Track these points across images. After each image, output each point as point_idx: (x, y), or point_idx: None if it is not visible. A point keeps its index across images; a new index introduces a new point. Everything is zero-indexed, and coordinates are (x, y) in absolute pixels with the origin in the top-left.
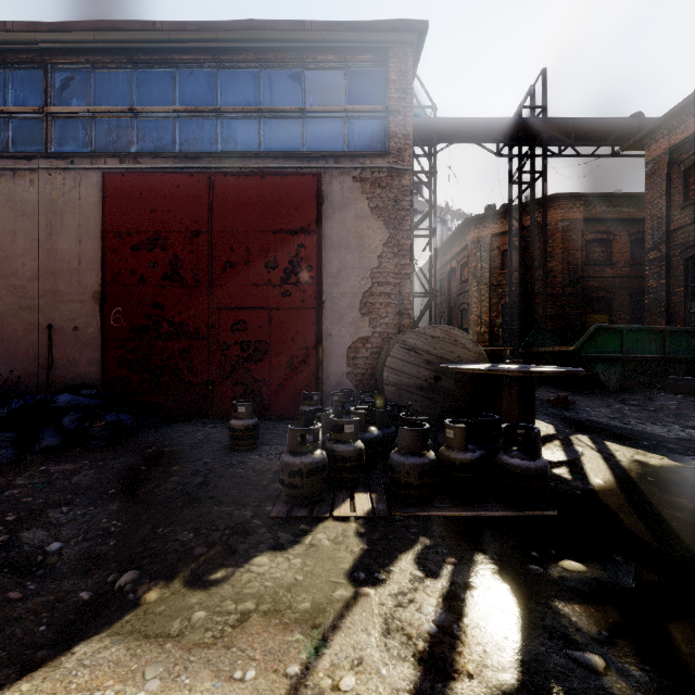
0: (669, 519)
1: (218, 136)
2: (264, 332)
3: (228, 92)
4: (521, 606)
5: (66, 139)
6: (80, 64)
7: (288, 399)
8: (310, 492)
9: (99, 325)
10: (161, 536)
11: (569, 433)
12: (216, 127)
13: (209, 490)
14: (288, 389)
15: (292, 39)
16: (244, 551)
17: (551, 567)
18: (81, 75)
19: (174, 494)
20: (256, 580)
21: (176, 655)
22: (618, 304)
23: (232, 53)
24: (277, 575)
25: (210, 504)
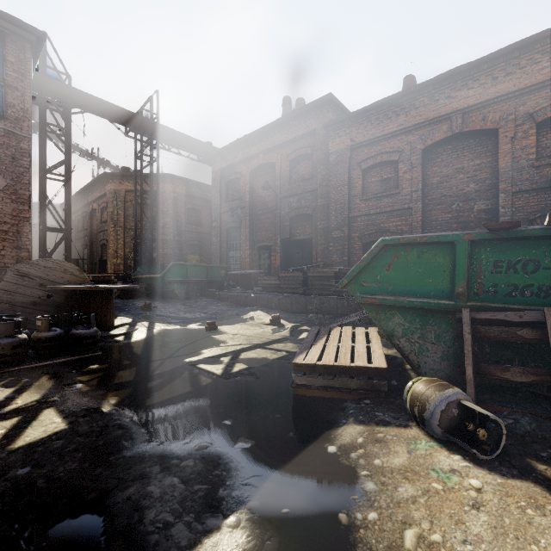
0: (155, 346)
1: None
2: None
3: None
4: (58, 382)
5: None
6: None
7: None
8: None
9: None
10: None
11: (139, 321)
12: None
13: None
14: None
15: None
16: None
17: (83, 369)
18: None
19: None
20: None
21: None
22: (205, 249)
23: None
24: None
25: None
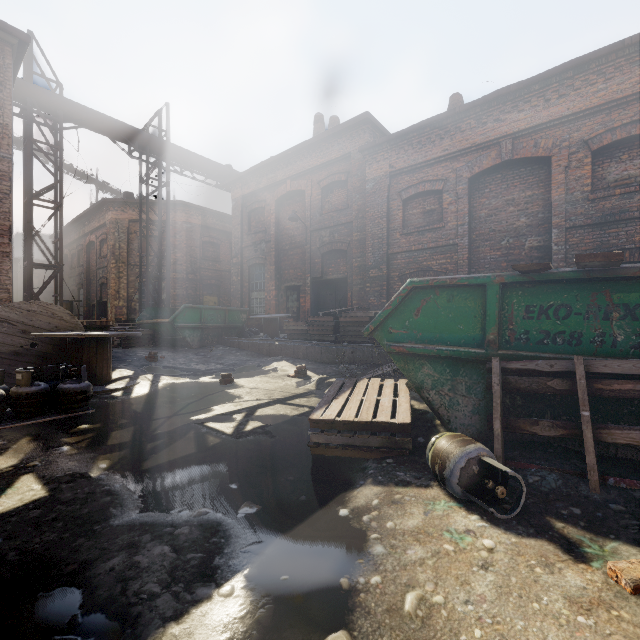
0: (159, 402)
1: None
2: None
3: None
4: (40, 445)
5: None
6: None
7: None
8: None
9: None
10: None
11: (142, 374)
12: None
13: None
14: None
15: None
16: None
17: (71, 430)
18: None
19: None
20: None
21: None
22: (224, 290)
23: None
24: None
25: None
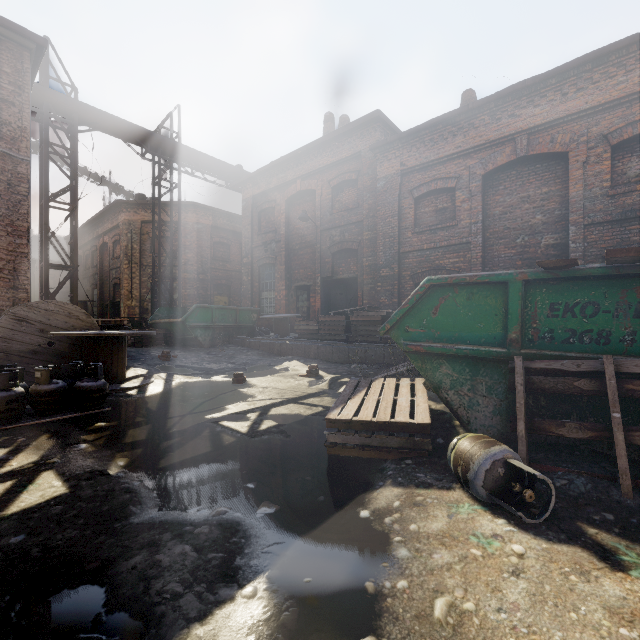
0: (173, 400)
1: None
2: None
3: None
4: (59, 442)
5: None
6: None
7: None
8: None
9: None
10: None
11: (156, 373)
12: None
13: None
14: None
15: None
16: None
17: (89, 427)
18: None
19: None
20: None
21: None
22: (234, 290)
23: None
24: None
25: None
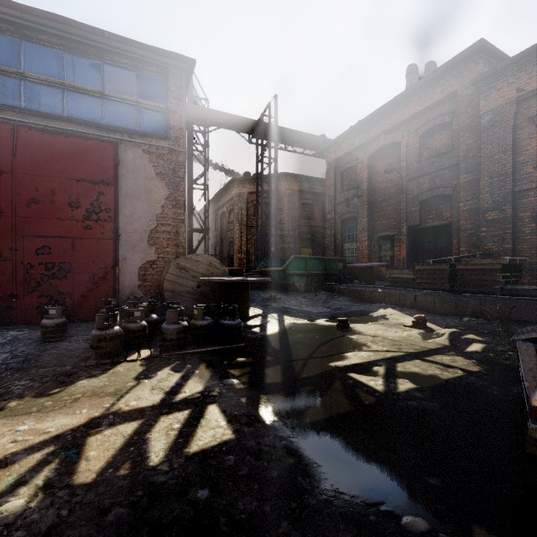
0: (290, 341)
1: (22, 95)
2: (68, 256)
3: (32, 62)
4: (214, 373)
5: None
6: None
7: (90, 305)
8: (111, 350)
9: None
10: (2, 388)
11: (269, 313)
12: (20, 87)
13: (32, 363)
14: (90, 298)
15: (93, 39)
16: (70, 381)
17: (232, 361)
18: None
19: None
20: (81, 388)
21: (40, 415)
22: (317, 243)
23: (37, 32)
24: (93, 385)
25: (36, 369)
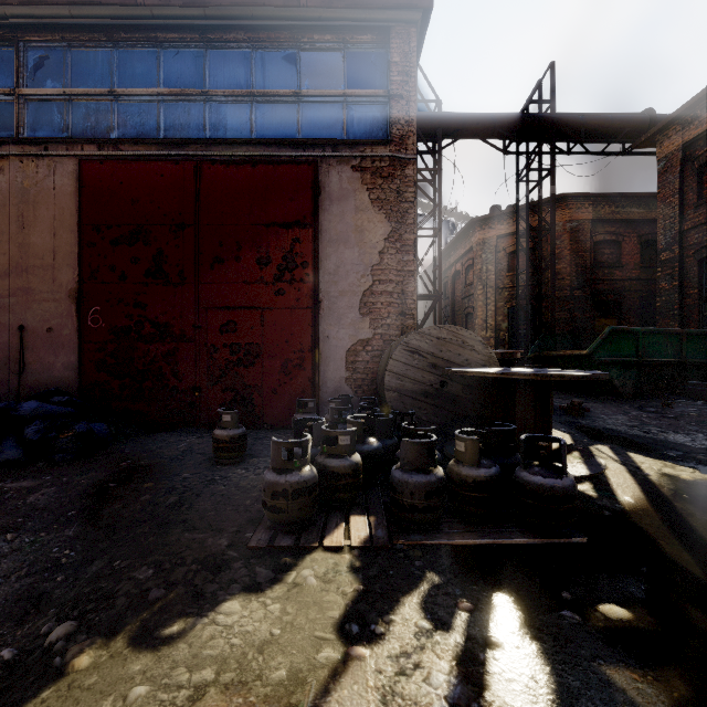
0: None
1: (206, 121)
2: (256, 334)
3: (217, 74)
4: (558, 672)
5: (40, 124)
6: (56, 42)
7: (282, 406)
8: (296, 516)
9: (75, 326)
10: (115, 572)
11: (588, 443)
12: (204, 112)
13: (182, 511)
14: (282, 395)
15: (286, 17)
16: (212, 593)
17: (588, 613)
18: (57, 54)
19: (142, 516)
20: (221, 635)
21: None
22: (627, 308)
23: (222, 32)
24: (248, 627)
25: (180, 530)
